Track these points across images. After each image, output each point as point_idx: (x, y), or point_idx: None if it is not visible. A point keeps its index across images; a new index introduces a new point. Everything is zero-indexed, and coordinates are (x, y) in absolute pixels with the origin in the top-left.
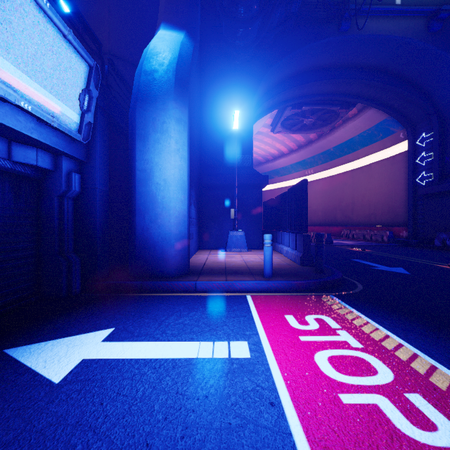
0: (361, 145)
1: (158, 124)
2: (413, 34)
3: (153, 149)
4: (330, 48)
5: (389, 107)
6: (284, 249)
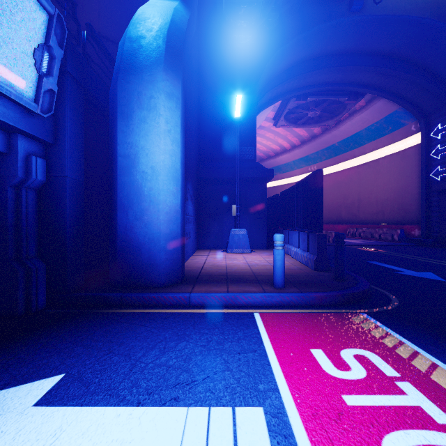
0: (368, 139)
1: (144, 100)
2: (431, 13)
3: (138, 130)
4: (339, 31)
5: (401, 97)
6: (292, 250)
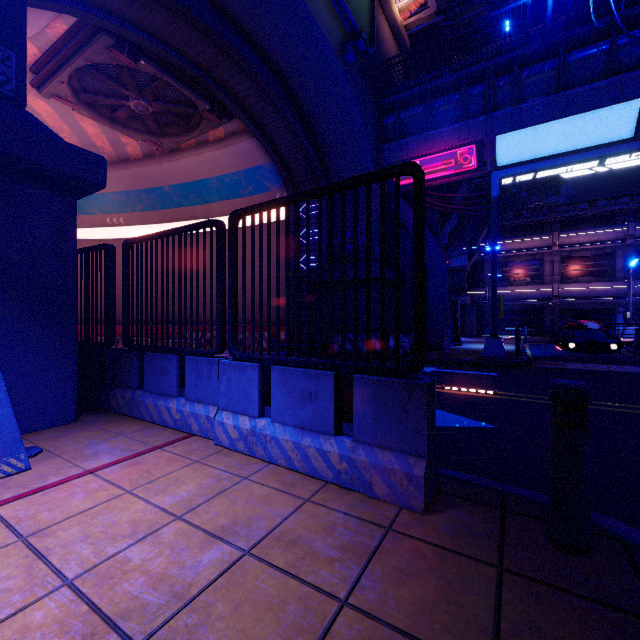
0: (218, 195)
1: None
2: (333, 43)
3: None
4: None
5: (274, 147)
6: (226, 422)
